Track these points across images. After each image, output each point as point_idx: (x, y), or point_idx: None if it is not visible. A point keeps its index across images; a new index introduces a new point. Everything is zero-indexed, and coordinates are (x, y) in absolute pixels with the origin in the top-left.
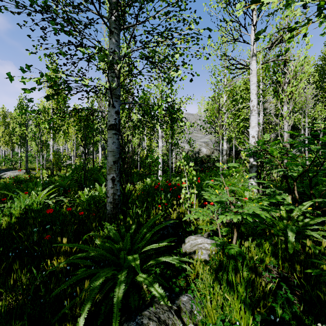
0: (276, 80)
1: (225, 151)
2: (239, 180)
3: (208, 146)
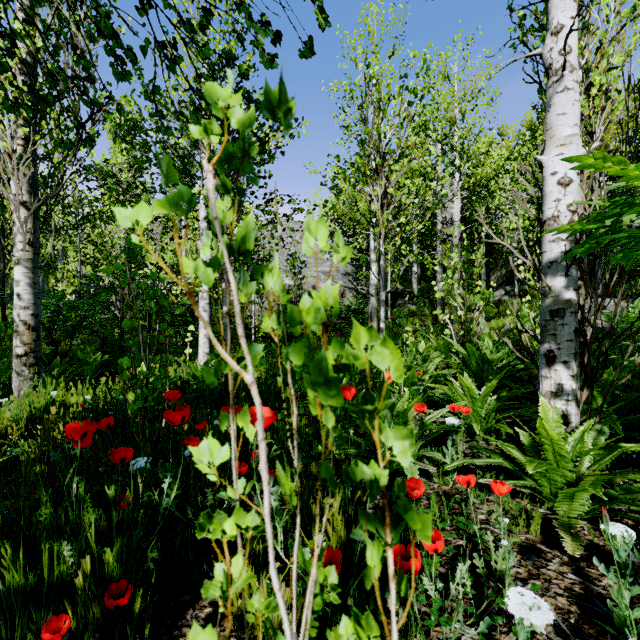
0: None
1: (374, 287)
2: (427, 359)
3: (333, 281)
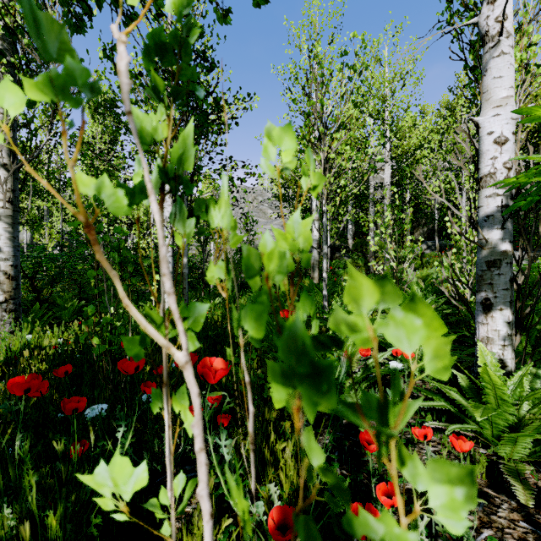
0: (478, 34)
1: (316, 242)
2: None
3: None
